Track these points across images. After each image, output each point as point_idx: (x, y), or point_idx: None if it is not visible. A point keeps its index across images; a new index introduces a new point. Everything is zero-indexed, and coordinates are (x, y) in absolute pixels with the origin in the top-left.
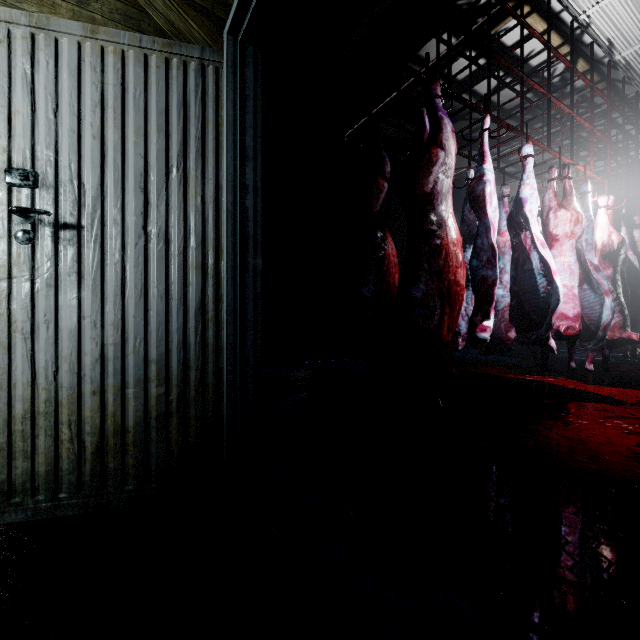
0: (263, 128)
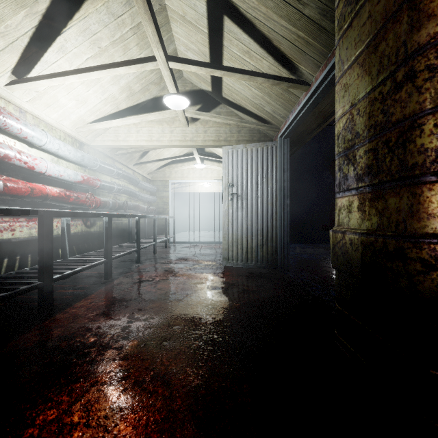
0: (292, 147)
